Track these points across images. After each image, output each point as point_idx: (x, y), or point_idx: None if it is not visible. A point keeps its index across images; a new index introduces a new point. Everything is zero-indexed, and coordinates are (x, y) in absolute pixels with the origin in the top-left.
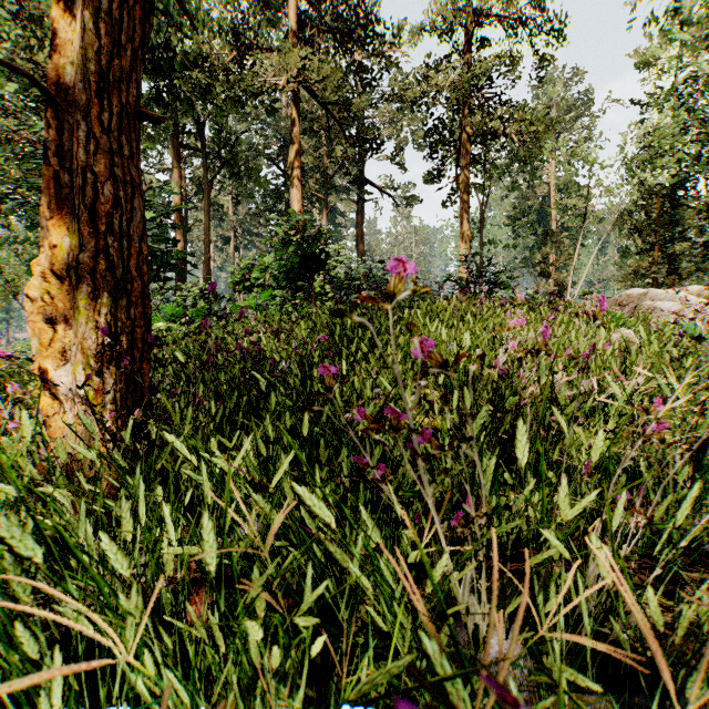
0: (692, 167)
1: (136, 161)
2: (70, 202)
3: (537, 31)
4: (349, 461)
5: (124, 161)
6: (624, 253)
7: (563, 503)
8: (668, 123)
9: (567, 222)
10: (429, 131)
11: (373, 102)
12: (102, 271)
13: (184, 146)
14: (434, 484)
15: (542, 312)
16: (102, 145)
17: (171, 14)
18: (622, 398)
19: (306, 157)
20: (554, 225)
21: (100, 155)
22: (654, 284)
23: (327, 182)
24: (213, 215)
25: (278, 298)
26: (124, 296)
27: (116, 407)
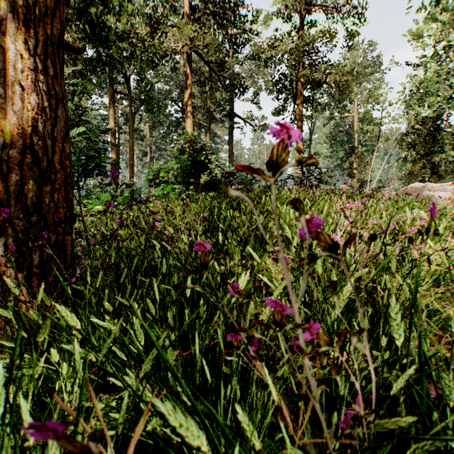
0: (447, 105)
1: (60, 80)
2: (5, 109)
3: (347, 15)
4: (224, 326)
5: (49, 79)
6: (402, 161)
7: (445, 387)
8: (434, 75)
9: (365, 141)
10: (276, 81)
11: (240, 62)
12: (29, 164)
13: (117, 92)
14: (322, 385)
15: (356, 199)
16: (29, 65)
17: (107, 4)
18: (445, 265)
19: (196, 99)
20: (356, 143)
21: (27, 72)
22: (423, 181)
23: (209, 115)
24: (136, 137)
25: (177, 190)
26: (49, 184)
27: (41, 270)
